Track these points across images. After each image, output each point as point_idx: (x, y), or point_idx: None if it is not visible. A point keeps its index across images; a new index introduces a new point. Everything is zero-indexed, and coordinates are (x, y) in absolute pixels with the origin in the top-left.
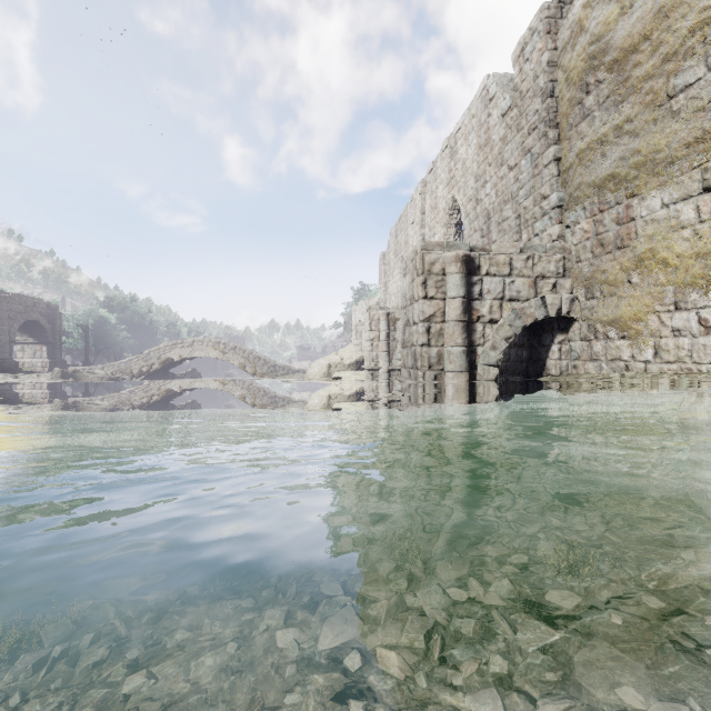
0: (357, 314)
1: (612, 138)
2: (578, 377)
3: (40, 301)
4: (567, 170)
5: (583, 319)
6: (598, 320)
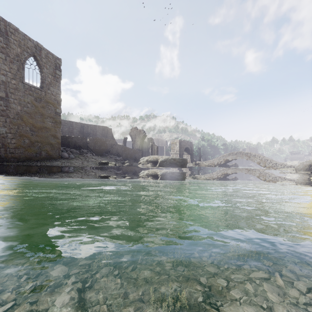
0: None
1: None
2: None
3: (188, 141)
4: None
5: None
6: None
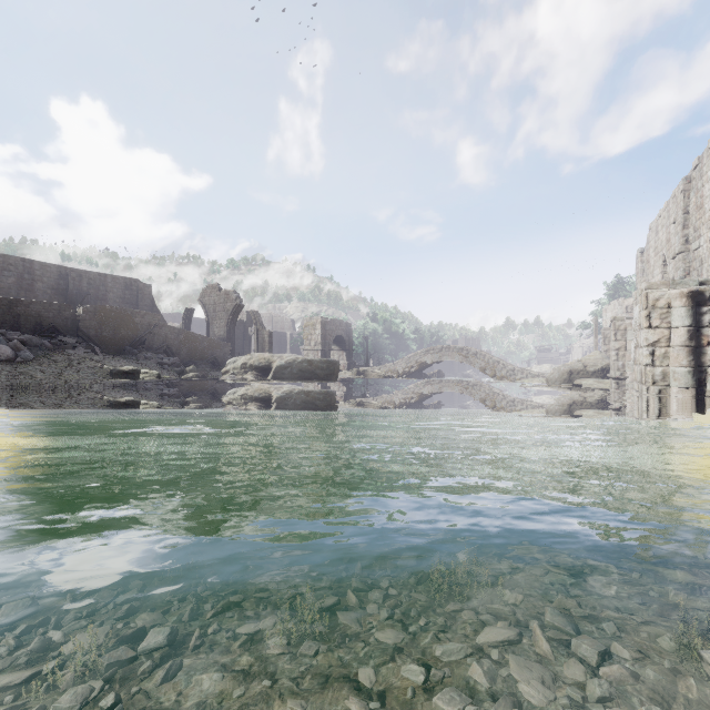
0: (608, 315)
1: None
2: None
3: (342, 322)
4: None
5: None
6: None
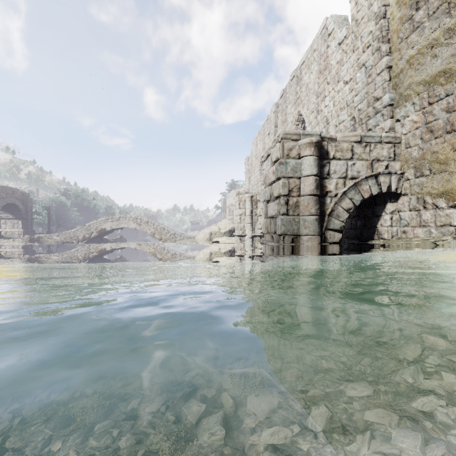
0: (229, 200)
1: (443, 40)
2: (409, 240)
3: (17, 190)
4: (397, 75)
5: (413, 193)
6: (428, 193)
